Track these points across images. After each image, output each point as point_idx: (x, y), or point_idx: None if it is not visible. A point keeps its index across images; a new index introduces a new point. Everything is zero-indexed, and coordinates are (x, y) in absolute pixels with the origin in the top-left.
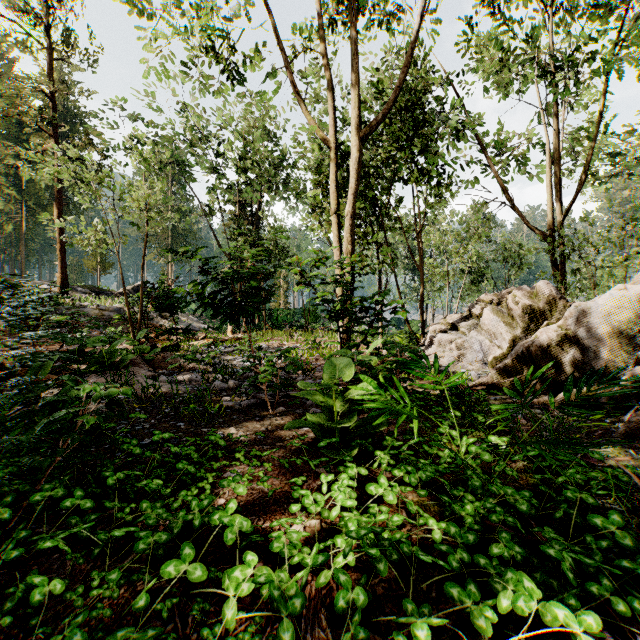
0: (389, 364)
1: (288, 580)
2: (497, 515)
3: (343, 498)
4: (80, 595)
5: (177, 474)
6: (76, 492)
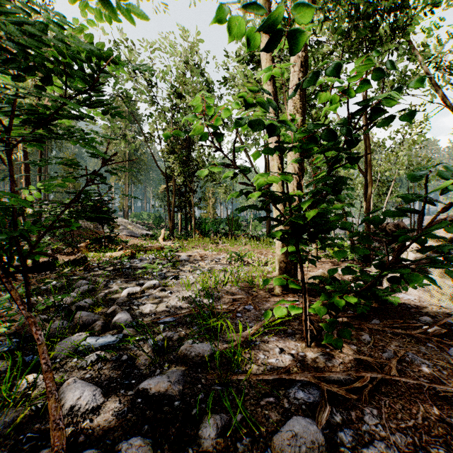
0: None
1: None
2: None
3: None
4: None
5: None
6: None
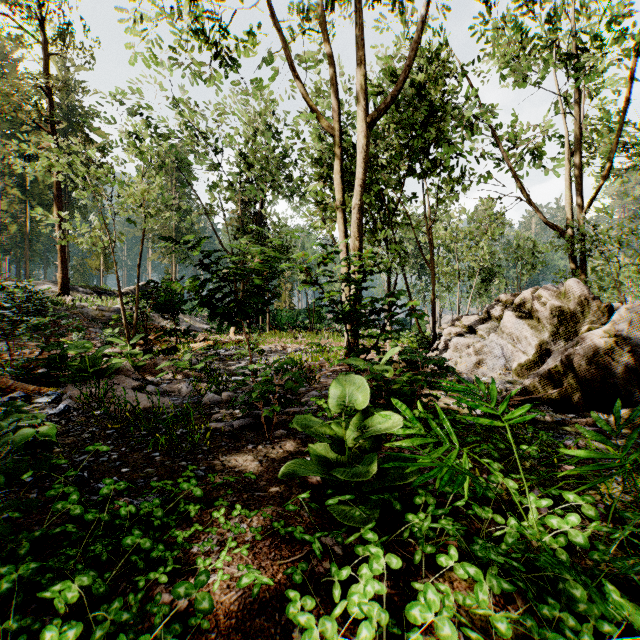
0: (408, 377)
1: None
2: None
3: (370, 638)
4: None
5: (126, 549)
6: None
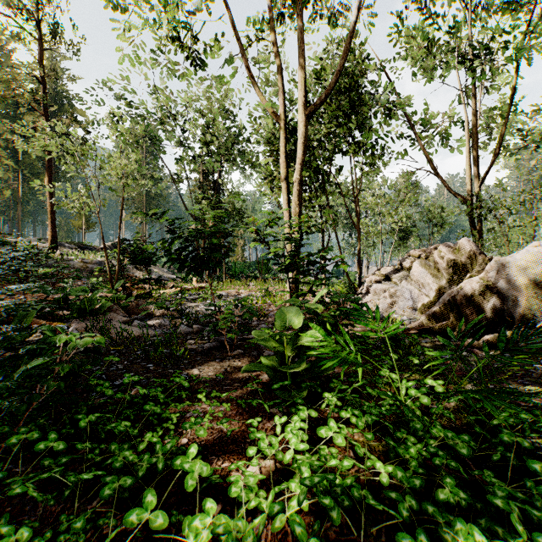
0: (333, 311)
1: (245, 528)
2: (440, 459)
3: (296, 442)
4: (49, 538)
5: (145, 414)
6: (50, 435)
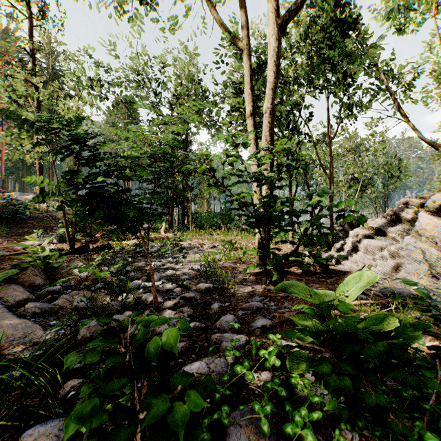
0: None
1: None
2: None
3: None
4: None
5: None
6: None
